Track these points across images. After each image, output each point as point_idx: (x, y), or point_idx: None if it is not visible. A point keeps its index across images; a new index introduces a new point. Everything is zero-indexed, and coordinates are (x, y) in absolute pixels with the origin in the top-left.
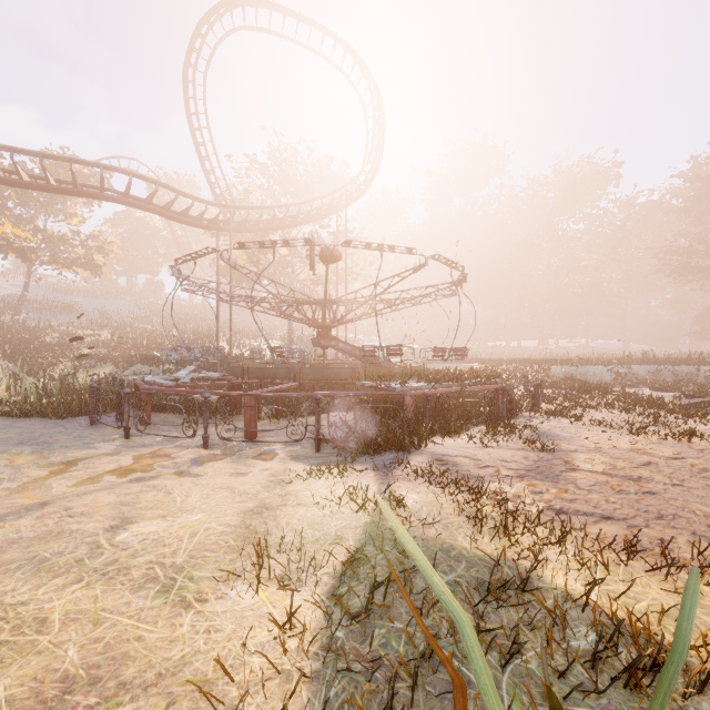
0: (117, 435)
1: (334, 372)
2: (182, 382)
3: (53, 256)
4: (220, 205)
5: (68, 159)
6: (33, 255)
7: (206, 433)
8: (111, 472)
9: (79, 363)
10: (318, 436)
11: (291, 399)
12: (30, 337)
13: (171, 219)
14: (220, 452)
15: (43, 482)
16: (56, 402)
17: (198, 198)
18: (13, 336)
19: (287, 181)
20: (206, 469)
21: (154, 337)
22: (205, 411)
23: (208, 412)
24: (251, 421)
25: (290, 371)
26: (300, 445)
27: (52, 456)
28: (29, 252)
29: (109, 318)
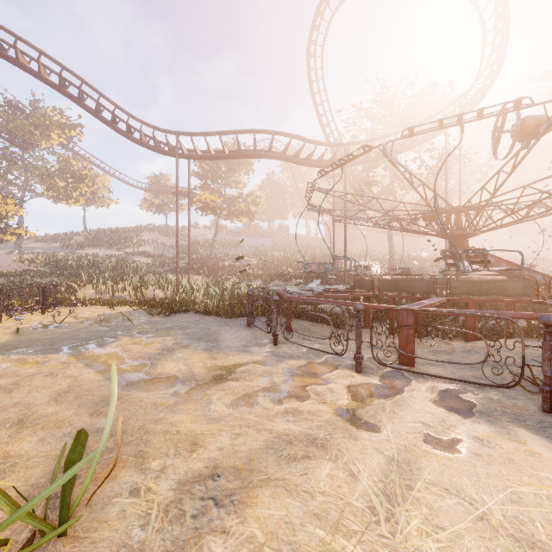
0: (266, 339)
1: (496, 285)
2: (318, 292)
3: (229, 210)
4: (336, 145)
5: (235, 131)
6: (219, 211)
7: (359, 353)
8: (264, 389)
9: (242, 278)
10: (551, 386)
11: (427, 316)
12: (217, 263)
13: (299, 163)
14: (378, 380)
15: (205, 389)
16: (226, 305)
17: (319, 142)
18: (210, 262)
19: (390, 117)
20: (377, 413)
21: (285, 261)
22: (358, 326)
23: (360, 327)
24: (407, 342)
25: (432, 283)
26: (494, 388)
27: (217, 356)
28: (217, 209)
29: (258, 250)
